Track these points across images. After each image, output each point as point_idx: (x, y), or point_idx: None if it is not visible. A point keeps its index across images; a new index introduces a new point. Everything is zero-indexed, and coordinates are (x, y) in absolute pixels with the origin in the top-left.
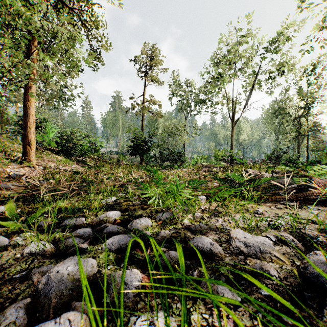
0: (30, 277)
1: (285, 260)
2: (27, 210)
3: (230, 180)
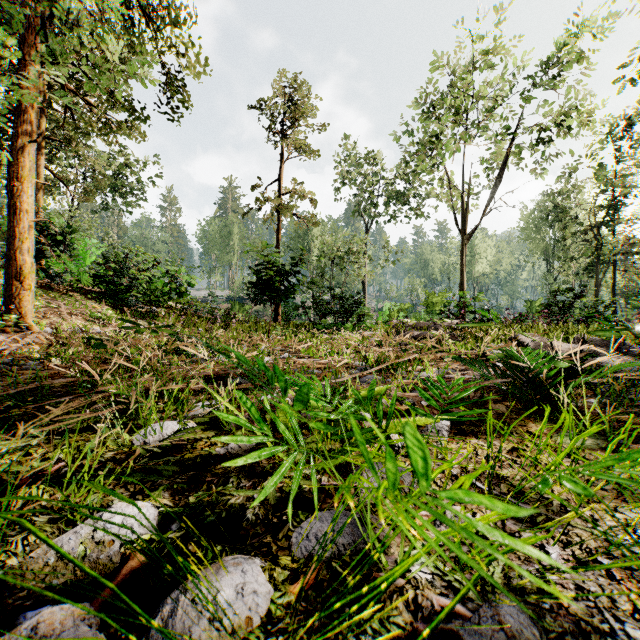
0: None
1: None
2: None
3: (513, 368)
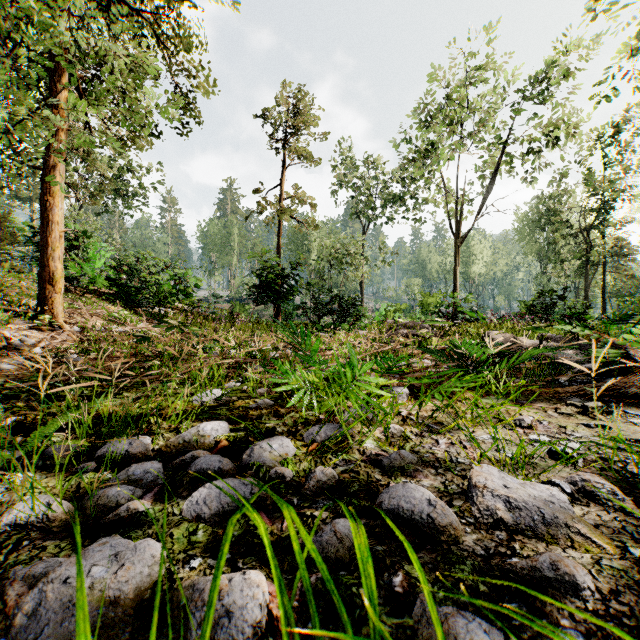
0: (2, 590)
1: (605, 543)
2: (32, 418)
3: (459, 355)
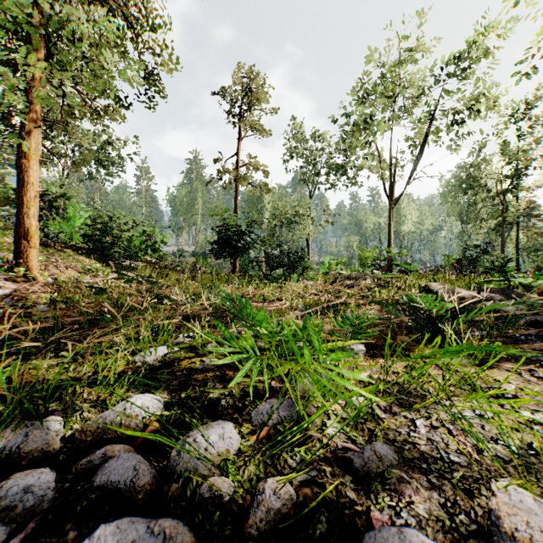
0: None
1: None
2: None
3: (414, 309)
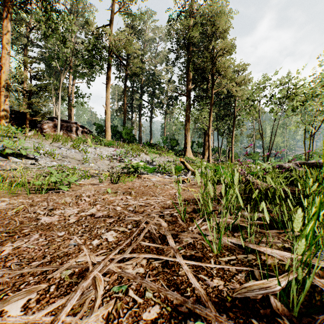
0: None
1: None
2: None
3: None
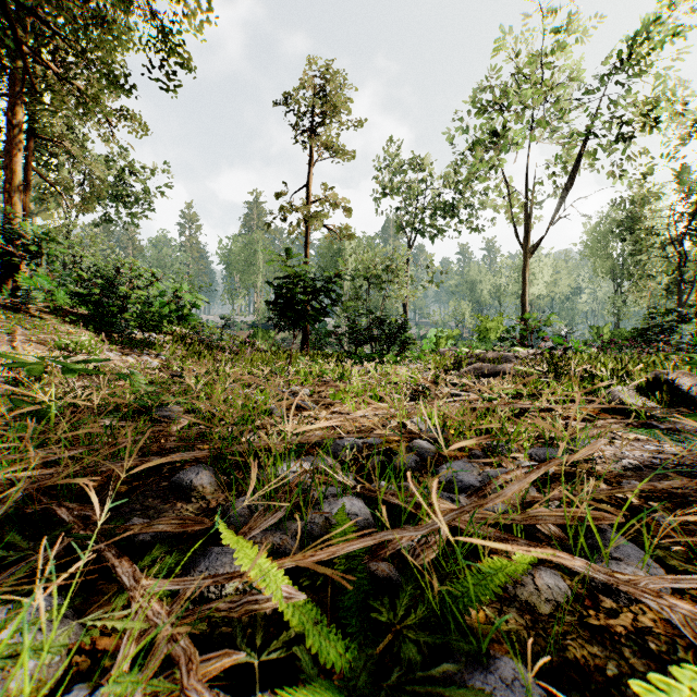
0: None
1: None
2: None
3: None
